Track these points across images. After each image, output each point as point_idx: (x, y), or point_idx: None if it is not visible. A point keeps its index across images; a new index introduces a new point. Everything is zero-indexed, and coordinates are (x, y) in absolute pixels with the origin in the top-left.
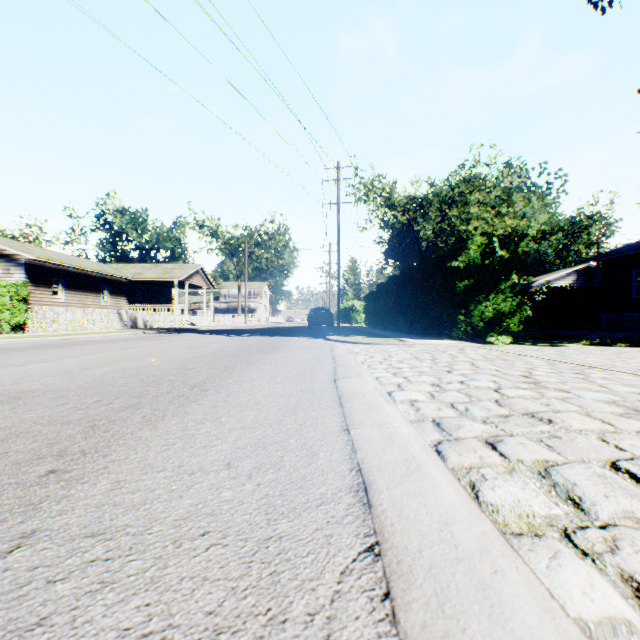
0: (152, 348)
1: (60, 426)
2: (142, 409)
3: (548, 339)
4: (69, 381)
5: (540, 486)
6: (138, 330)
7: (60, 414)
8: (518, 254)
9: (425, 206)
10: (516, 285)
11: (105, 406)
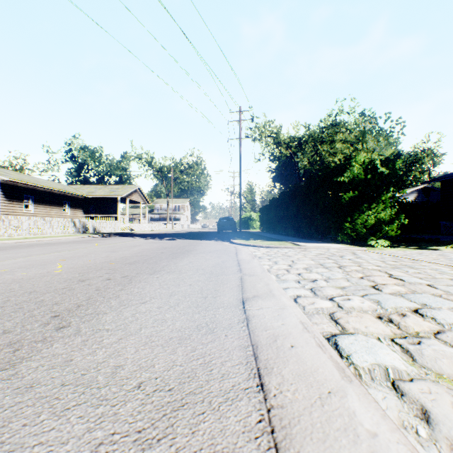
0: (77, 252)
1: None
2: None
3: (414, 242)
4: None
5: None
6: (85, 234)
7: None
8: (396, 170)
9: (303, 143)
10: (394, 197)
11: None
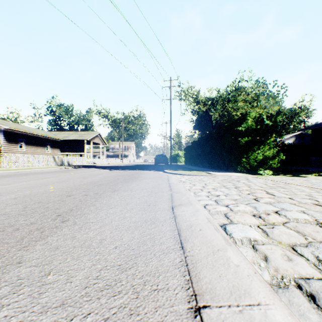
0: (60, 178)
1: None
2: None
3: (290, 172)
4: None
5: None
6: (62, 166)
7: None
8: (277, 122)
9: (215, 102)
10: (275, 141)
11: None
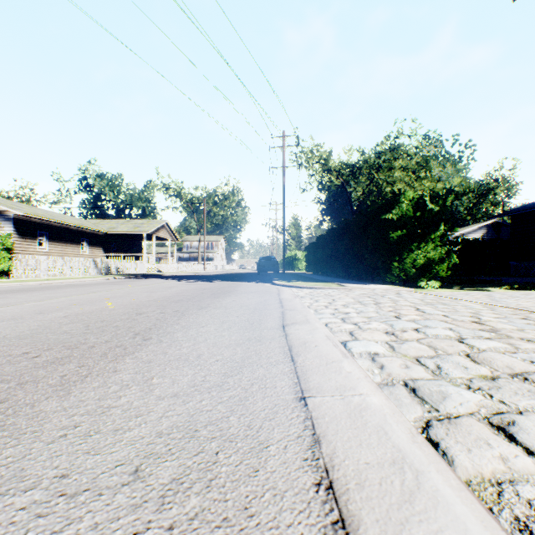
0: (114, 292)
1: None
2: (67, 365)
3: (470, 284)
4: (12, 327)
5: None
6: (110, 276)
7: None
8: (446, 207)
9: (356, 171)
10: (444, 235)
11: (28, 360)
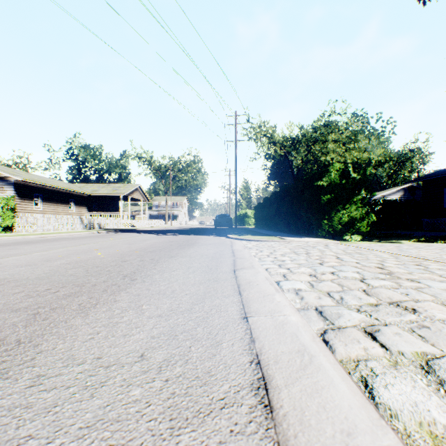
0: (101, 244)
1: (8, 314)
2: (80, 297)
3: (387, 237)
4: (31, 271)
5: (428, 384)
6: (94, 230)
7: (13, 302)
8: (366, 176)
9: (296, 143)
10: (365, 198)
11: (52, 294)
